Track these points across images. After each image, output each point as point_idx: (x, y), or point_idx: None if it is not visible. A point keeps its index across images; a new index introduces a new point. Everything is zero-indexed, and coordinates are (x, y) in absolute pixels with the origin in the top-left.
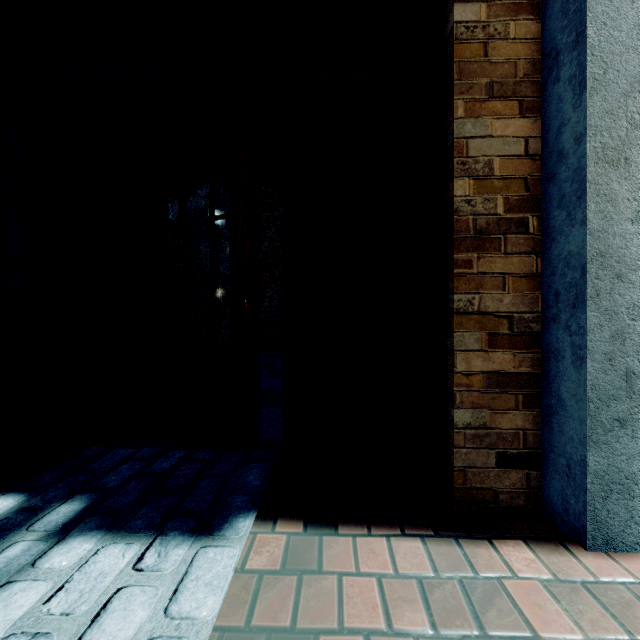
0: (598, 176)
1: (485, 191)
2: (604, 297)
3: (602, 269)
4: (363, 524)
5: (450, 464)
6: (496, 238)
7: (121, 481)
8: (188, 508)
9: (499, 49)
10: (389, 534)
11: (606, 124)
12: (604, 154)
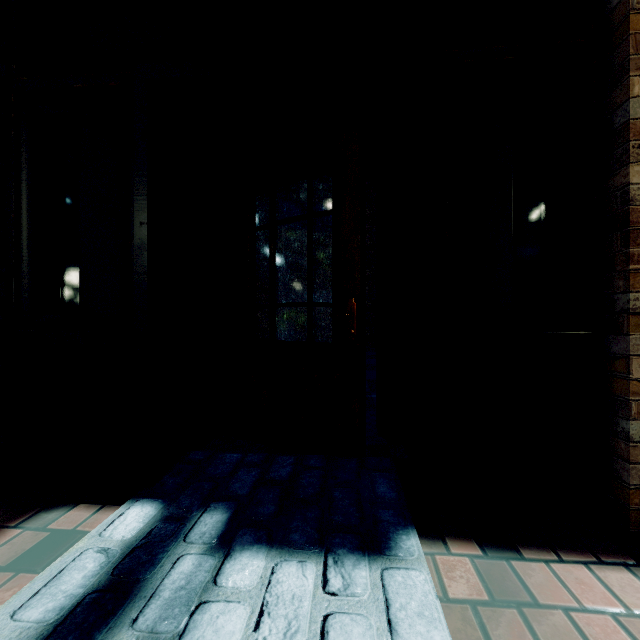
0: None
1: None
2: None
3: None
4: (540, 547)
5: (619, 481)
6: None
7: (248, 489)
8: (338, 522)
9: None
10: (577, 560)
11: None
12: None
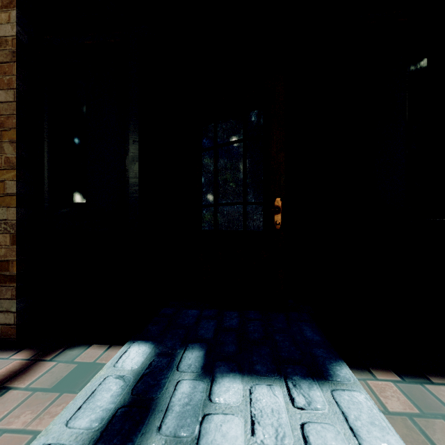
0: None
1: None
2: None
3: None
4: (439, 375)
5: None
6: None
7: (211, 334)
8: (285, 357)
9: None
10: None
11: None
12: None
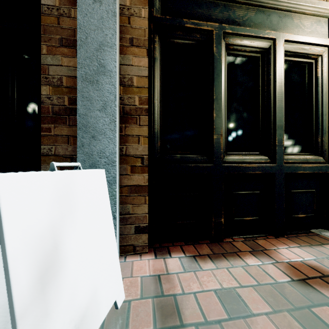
0: (83, 88)
1: (58, 93)
2: (86, 147)
3: (85, 133)
4: None
5: None
6: (64, 117)
7: None
8: None
9: (66, 22)
10: None
11: (87, 63)
12: (86, 77)
